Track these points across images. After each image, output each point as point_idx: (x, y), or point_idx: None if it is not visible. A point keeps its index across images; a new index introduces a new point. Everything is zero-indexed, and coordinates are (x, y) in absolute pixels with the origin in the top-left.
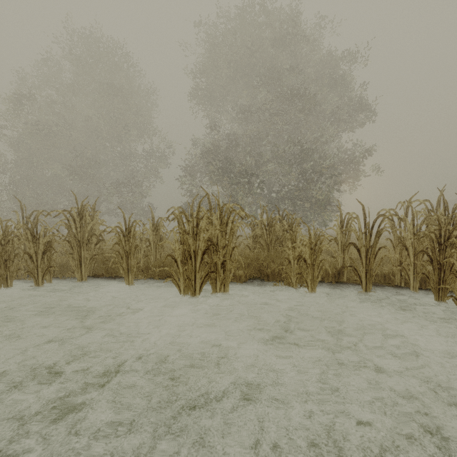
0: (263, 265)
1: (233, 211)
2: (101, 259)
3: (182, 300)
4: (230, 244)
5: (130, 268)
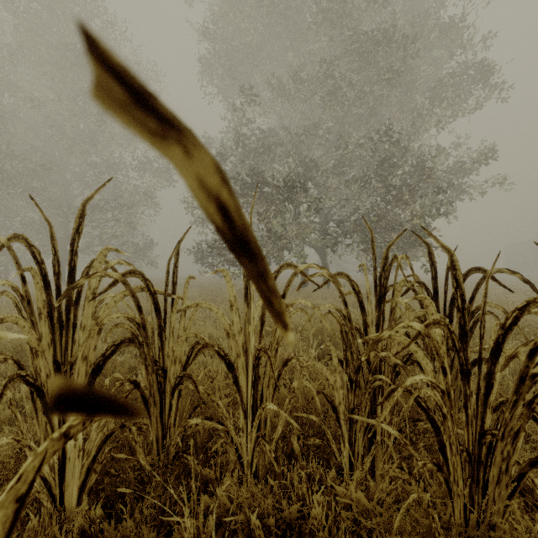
0: None
1: None
2: None
3: None
4: None
5: None
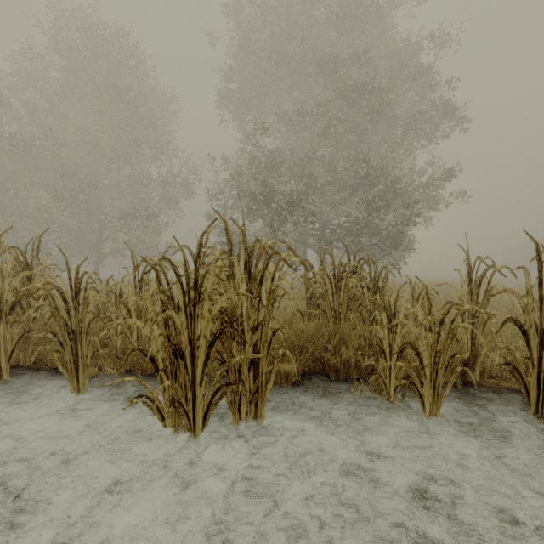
0: (326, 347)
1: (275, 253)
2: (40, 338)
3: (168, 440)
4: (267, 323)
5: (80, 361)
